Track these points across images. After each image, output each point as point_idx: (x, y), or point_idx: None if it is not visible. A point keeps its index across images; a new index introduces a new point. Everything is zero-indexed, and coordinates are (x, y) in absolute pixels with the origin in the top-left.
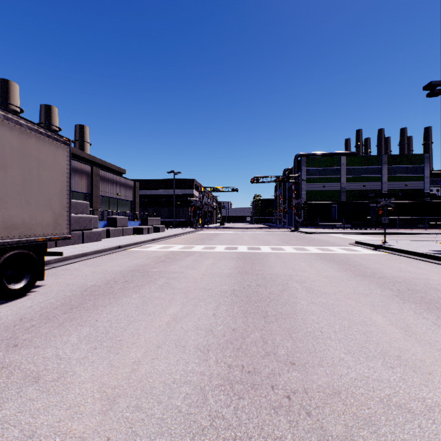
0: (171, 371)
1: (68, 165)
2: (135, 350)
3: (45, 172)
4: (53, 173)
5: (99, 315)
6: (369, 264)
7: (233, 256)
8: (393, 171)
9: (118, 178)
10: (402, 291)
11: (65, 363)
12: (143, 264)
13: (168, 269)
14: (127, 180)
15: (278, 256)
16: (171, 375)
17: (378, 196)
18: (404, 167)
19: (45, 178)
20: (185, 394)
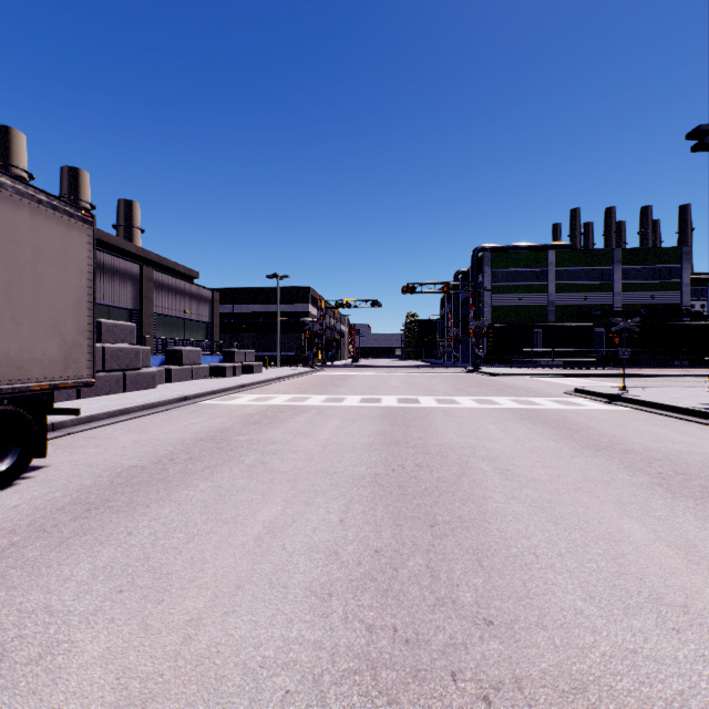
0: (259, 641)
1: (90, 258)
2: (194, 594)
3: (47, 270)
4: (62, 273)
5: (136, 524)
6: (603, 428)
7: (373, 414)
8: (632, 274)
9: (186, 284)
10: (667, 475)
11: (59, 623)
12: (223, 427)
13: (264, 436)
14: (201, 288)
15: (449, 414)
16: (258, 650)
17: (608, 315)
18: (649, 269)
19: (47, 279)
20: (284, 693)
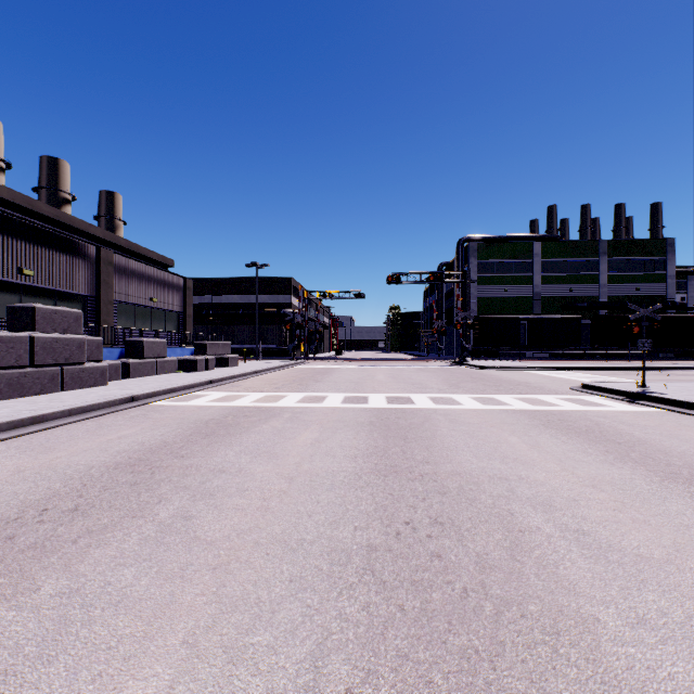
0: None
1: None
2: None
3: None
4: None
5: None
6: (658, 441)
7: (360, 420)
8: (618, 266)
9: (153, 270)
10: None
11: None
12: (159, 443)
13: (209, 458)
14: (171, 275)
15: (453, 419)
16: None
17: (594, 307)
18: (634, 260)
19: None
20: None
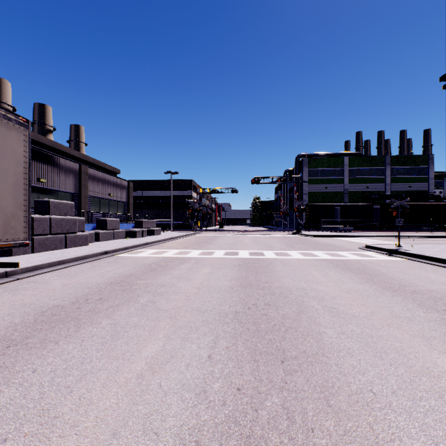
0: None
1: (26, 152)
2: (71, 444)
3: None
4: (2, 161)
5: (42, 360)
6: (392, 274)
7: (233, 263)
8: (397, 172)
9: (110, 177)
10: None
11: None
12: (128, 274)
13: (156, 280)
14: (120, 179)
15: (285, 263)
16: None
17: (382, 198)
18: (408, 168)
19: None
20: None
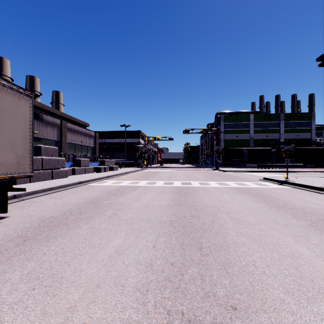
0: (107, 321)
1: (31, 114)
2: (73, 291)
3: (8, 119)
4: (16, 121)
5: (48, 248)
6: (279, 197)
7: (170, 190)
8: (288, 125)
9: (82, 129)
10: (315, 221)
11: None
12: (97, 196)
13: (117, 201)
14: (89, 131)
15: (206, 190)
16: None
17: (277, 144)
18: (296, 122)
19: (8, 124)
20: None
